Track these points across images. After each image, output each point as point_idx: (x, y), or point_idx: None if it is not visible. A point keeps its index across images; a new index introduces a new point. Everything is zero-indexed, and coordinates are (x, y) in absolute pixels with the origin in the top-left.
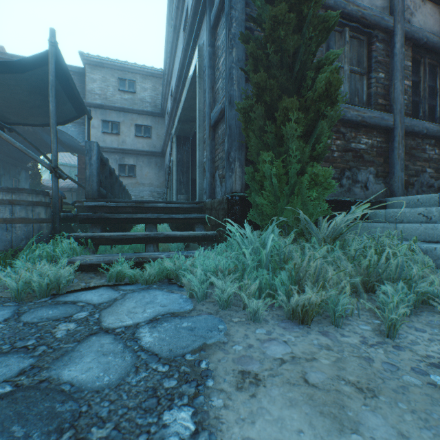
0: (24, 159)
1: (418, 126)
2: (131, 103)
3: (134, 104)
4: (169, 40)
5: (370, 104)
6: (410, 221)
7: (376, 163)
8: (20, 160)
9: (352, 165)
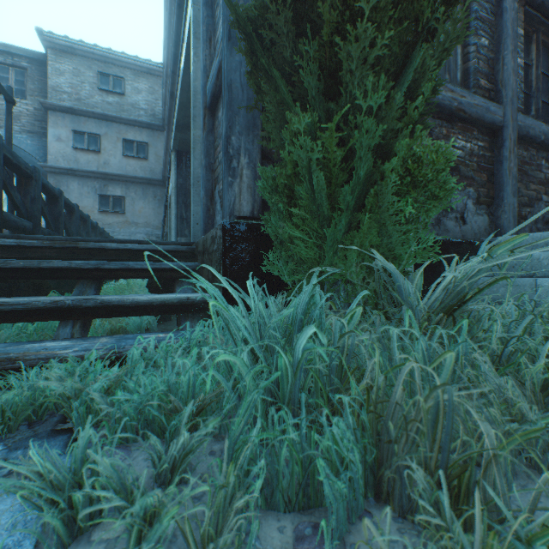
0: None
1: (534, 129)
2: (118, 109)
3: (122, 111)
4: None
5: (468, 87)
6: None
7: (477, 181)
8: None
9: None
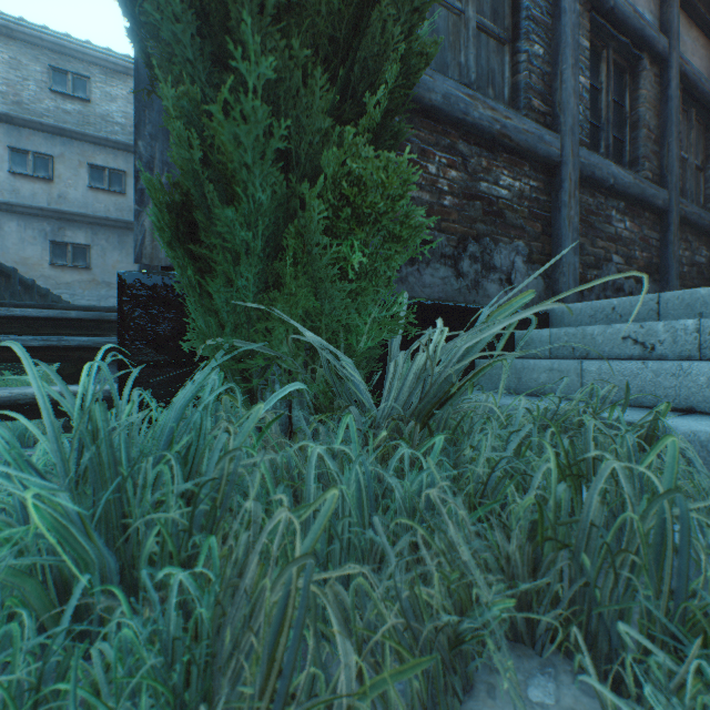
0: None
1: (601, 169)
2: (81, 121)
3: (87, 124)
4: None
5: (518, 108)
6: (604, 355)
7: (529, 232)
8: None
9: (482, 230)
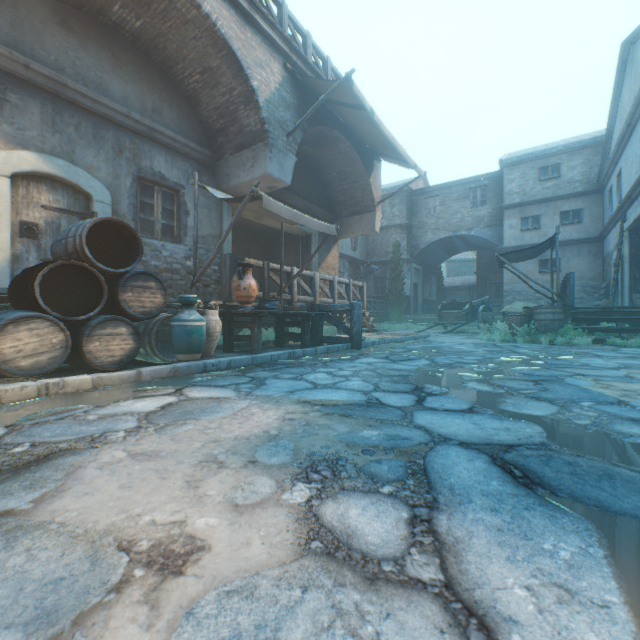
0: (435, 265)
1: None
2: (554, 190)
3: (557, 190)
4: (613, 113)
5: None
6: None
7: None
8: (432, 267)
9: None
